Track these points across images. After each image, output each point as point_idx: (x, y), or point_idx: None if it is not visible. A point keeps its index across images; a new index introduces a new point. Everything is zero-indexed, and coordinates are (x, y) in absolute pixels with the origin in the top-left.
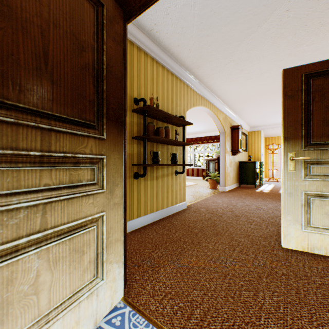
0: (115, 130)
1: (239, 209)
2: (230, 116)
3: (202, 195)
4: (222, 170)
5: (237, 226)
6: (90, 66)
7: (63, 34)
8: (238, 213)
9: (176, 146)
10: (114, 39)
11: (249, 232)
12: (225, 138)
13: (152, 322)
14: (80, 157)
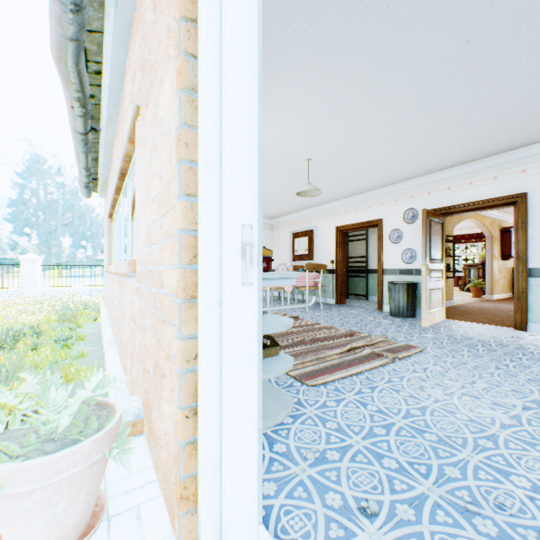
0: (443, 260)
1: (505, 308)
2: (499, 218)
3: (465, 300)
4: (488, 277)
5: (500, 312)
6: (440, 243)
7: (438, 238)
8: (503, 309)
9: (446, 258)
10: (443, 229)
11: (508, 314)
12: (492, 242)
13: (460, 321)
14: (440, 269)
